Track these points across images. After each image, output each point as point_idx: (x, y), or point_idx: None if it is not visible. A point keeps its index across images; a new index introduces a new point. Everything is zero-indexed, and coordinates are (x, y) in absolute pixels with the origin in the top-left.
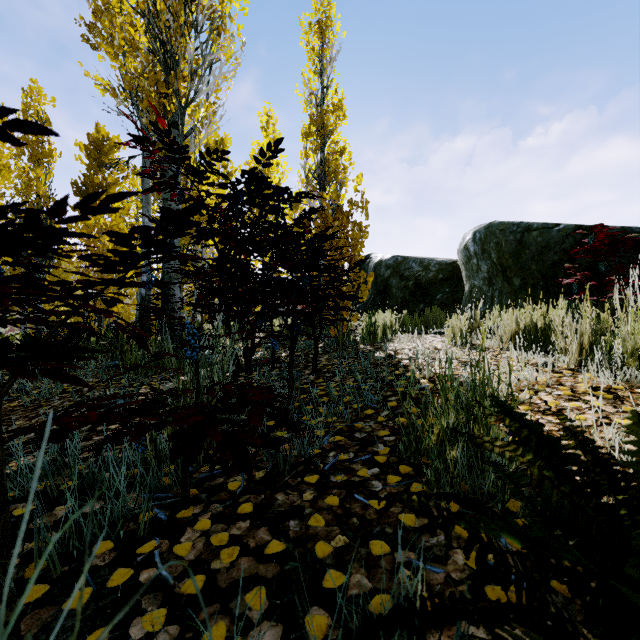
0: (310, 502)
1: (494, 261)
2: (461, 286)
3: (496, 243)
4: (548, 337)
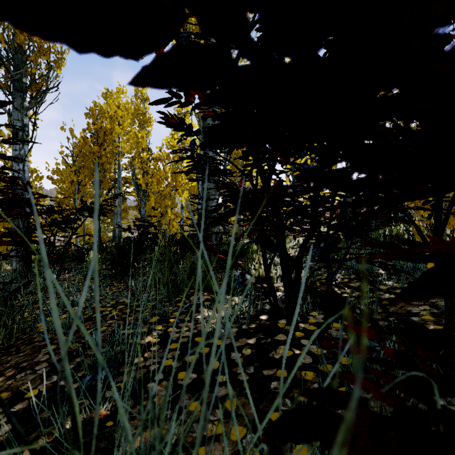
0: None
1: None
2: None
3: None
4: None
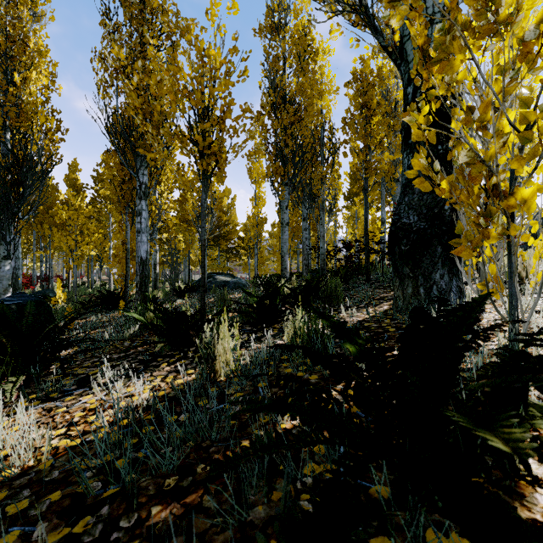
0: None
1: None
2: None
3: None
4: None
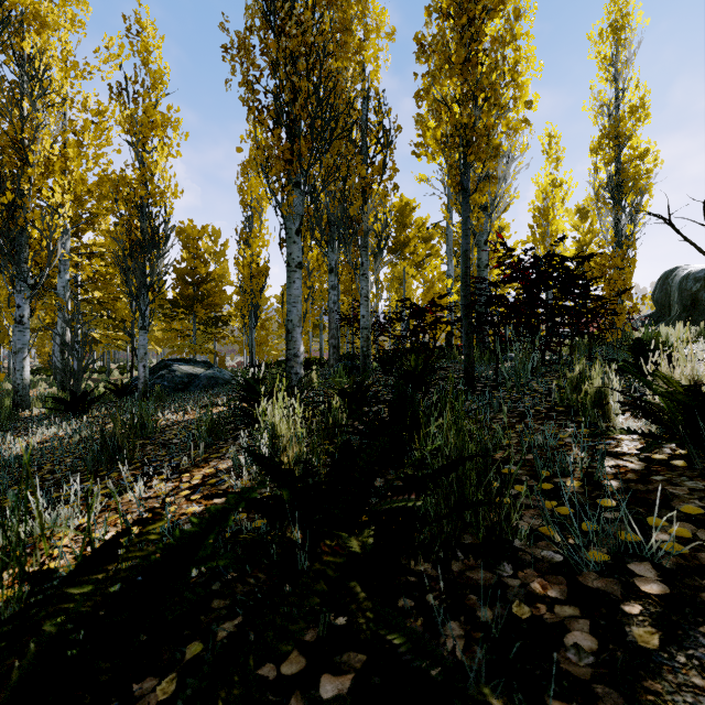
0: None
1: None
2: None
3: None
4: None
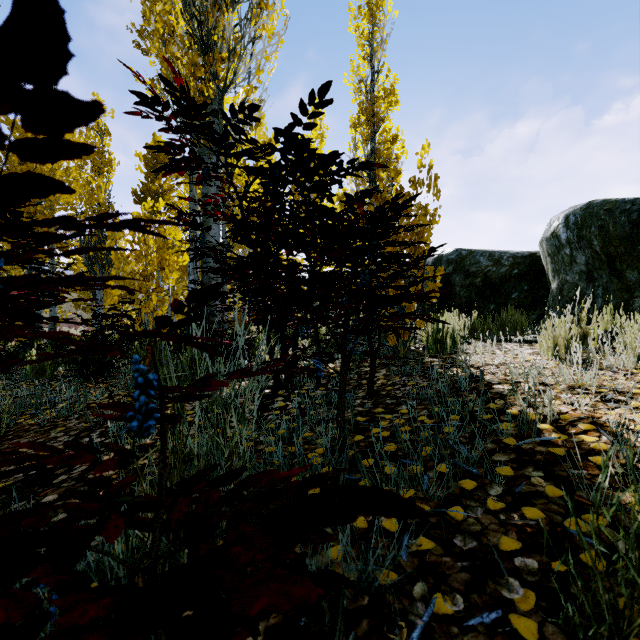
0: None
1: (596, 250)
2: (543, 282)
3: (600, 227)
4: None
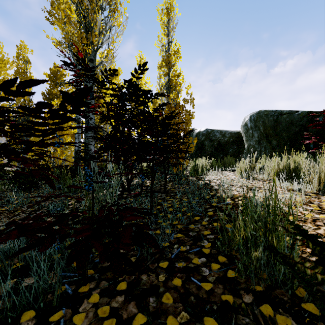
0: (163, 282)
1: (261, 131)
2: (242, 145)
3: (263, 121)
4: (297, 173)
